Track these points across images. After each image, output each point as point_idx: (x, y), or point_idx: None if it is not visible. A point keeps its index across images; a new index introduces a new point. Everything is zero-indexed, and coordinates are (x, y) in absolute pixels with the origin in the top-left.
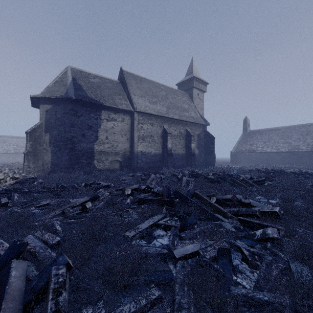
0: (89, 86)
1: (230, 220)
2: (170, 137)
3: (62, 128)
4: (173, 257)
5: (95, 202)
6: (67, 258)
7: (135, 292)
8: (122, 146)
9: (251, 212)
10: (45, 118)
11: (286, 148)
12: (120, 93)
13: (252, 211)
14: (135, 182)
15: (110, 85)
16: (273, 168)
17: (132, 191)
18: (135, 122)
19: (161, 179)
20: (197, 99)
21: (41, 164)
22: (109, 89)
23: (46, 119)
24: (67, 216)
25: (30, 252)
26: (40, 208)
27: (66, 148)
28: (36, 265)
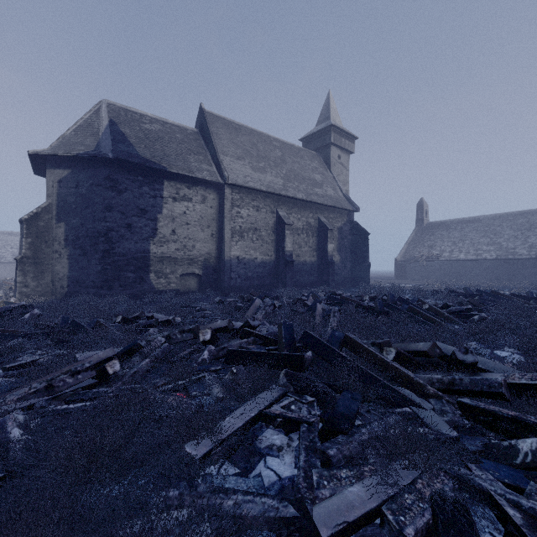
0: (141, 137)
1: (436, 405)
2: (290, 231)
3: (90, 214)
4: (314, 535)
5: (132, 359)
6: None
7: None
8: (202, 247)
9: (487, 385)
10: (57, 194)
11: (493, 254)
12: (199, 150)
13: (489, 383)
14: (223, 313)
15: (180, 137)
16: (474, 288)
17: (215, 334)
18: (227, 203)
19: (273, 308)
20: (337, 165)
21: (50, 280)
22: (179, 144)
23: (59, 195)
24: (59, 394)
25: None
26: (10, 372)
27: (96, 251)
28: None
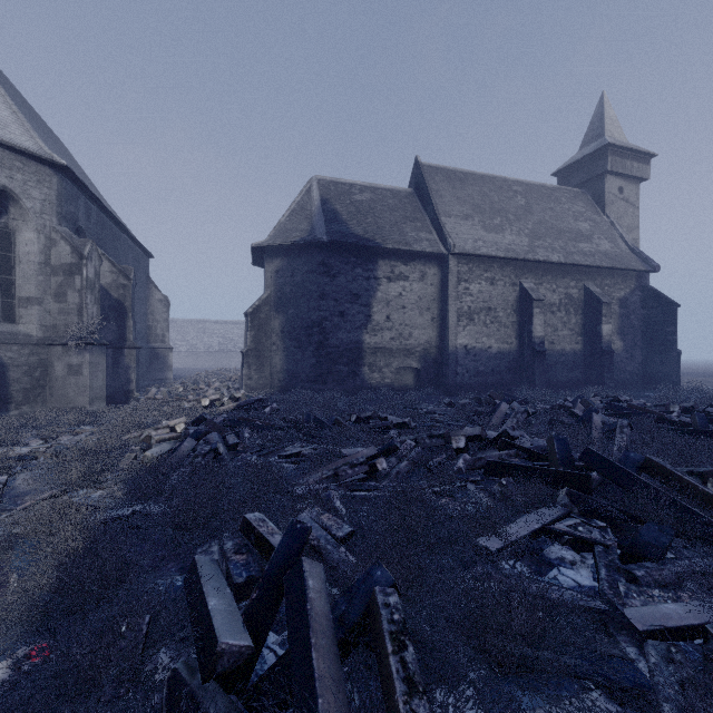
0: (353, 212)
1: None
2: (540, 309)
3: (304, 303)
4: (629, 625)
5: (390, 460)
6: (390, 574)
7: (547, 687)
8: (421, 335)
9: None
10: (274, 284)
11: None
12: (415, 216)
13: None
14: (460, 419)
15: (393, 203)
16: None
17: (467, 443)
18: (451, 278)
19: (526, 415)
20: (617, 202)
21: (269, 373)
22: (392, 212)
23: (277, 286)
24: (342, 482)
25: (311, 546)
26: (289, 459)
27: (310, 343)
28: (327, 573)
